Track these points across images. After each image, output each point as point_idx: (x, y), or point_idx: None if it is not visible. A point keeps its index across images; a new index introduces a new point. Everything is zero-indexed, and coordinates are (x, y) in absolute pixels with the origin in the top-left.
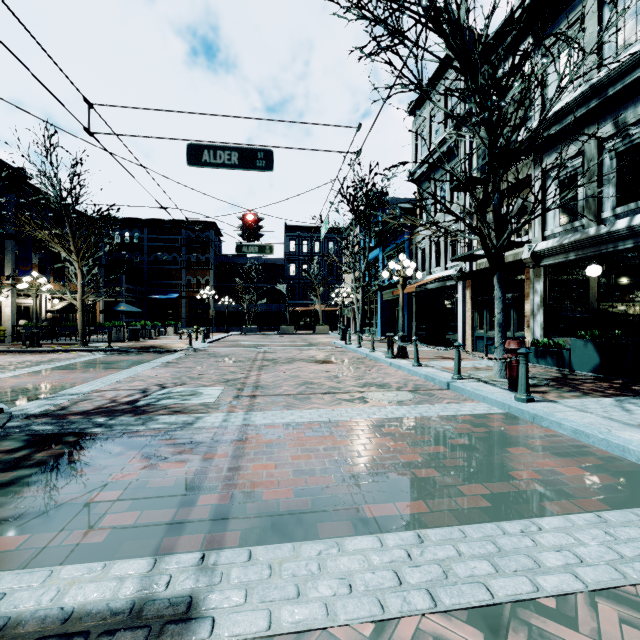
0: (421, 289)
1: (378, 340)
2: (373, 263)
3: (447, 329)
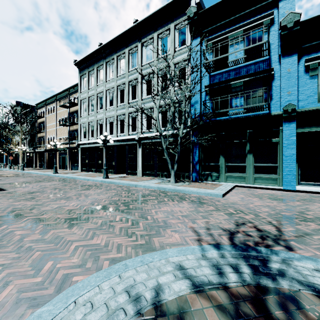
0: (14, 153)
1: (2, 166)
2: (3, 142)
3: (18, 162)
